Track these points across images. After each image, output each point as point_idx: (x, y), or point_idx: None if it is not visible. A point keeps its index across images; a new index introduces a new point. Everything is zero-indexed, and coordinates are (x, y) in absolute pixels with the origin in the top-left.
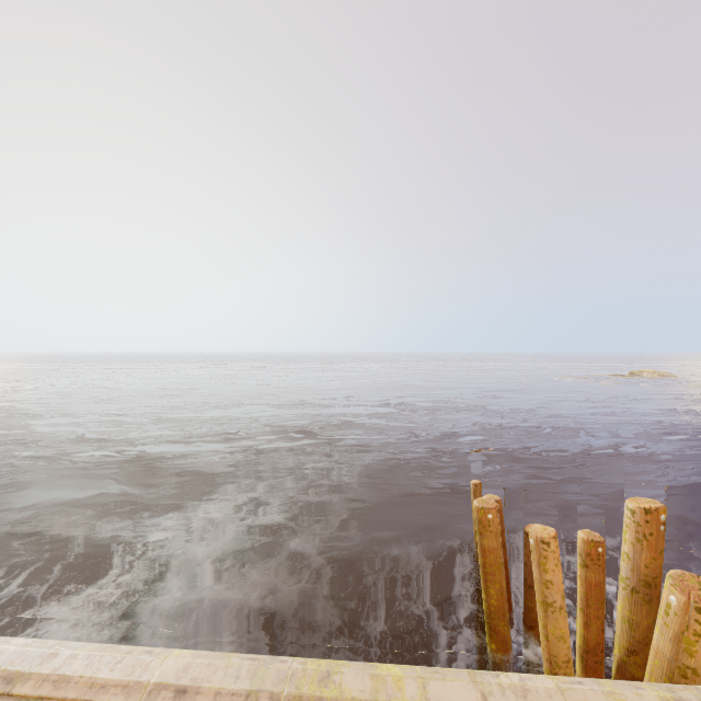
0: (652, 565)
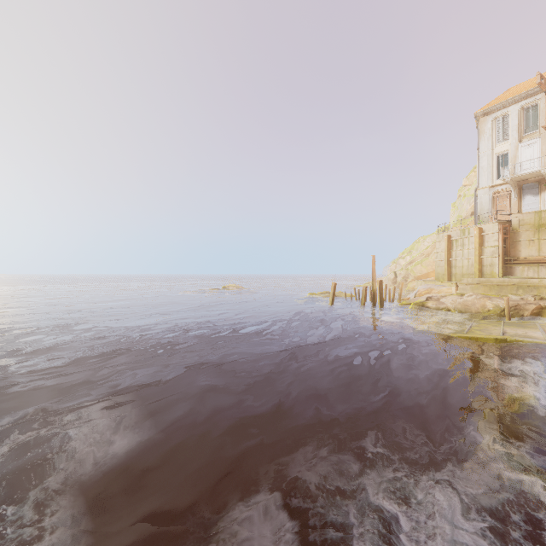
0: None
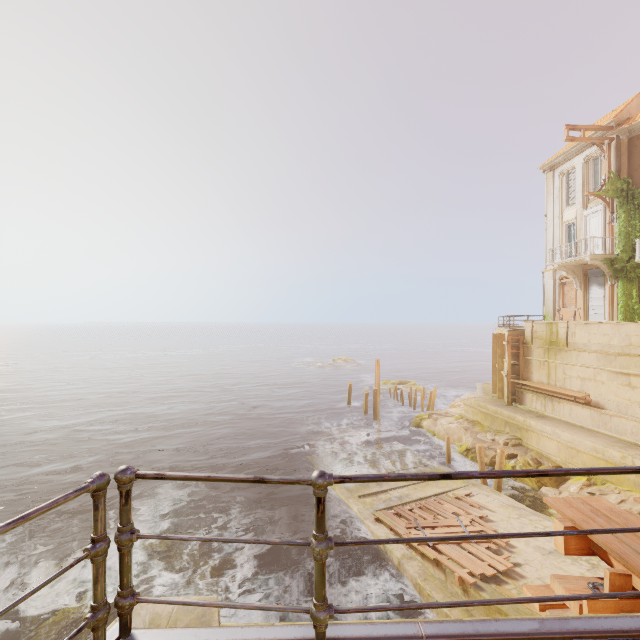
0: None
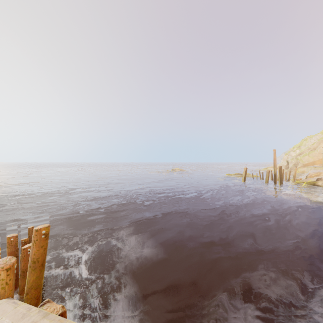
0: (37, 253)
